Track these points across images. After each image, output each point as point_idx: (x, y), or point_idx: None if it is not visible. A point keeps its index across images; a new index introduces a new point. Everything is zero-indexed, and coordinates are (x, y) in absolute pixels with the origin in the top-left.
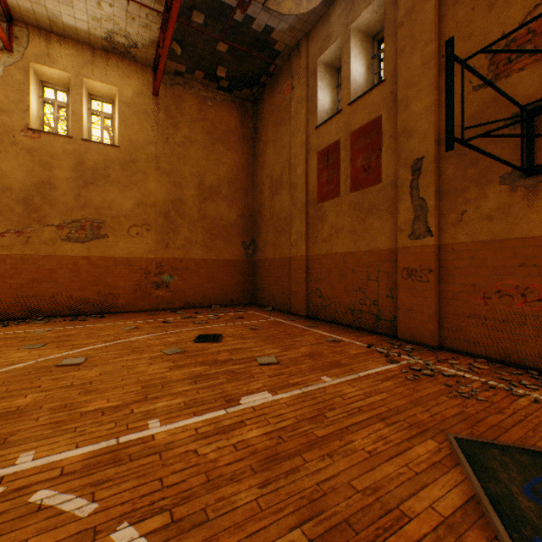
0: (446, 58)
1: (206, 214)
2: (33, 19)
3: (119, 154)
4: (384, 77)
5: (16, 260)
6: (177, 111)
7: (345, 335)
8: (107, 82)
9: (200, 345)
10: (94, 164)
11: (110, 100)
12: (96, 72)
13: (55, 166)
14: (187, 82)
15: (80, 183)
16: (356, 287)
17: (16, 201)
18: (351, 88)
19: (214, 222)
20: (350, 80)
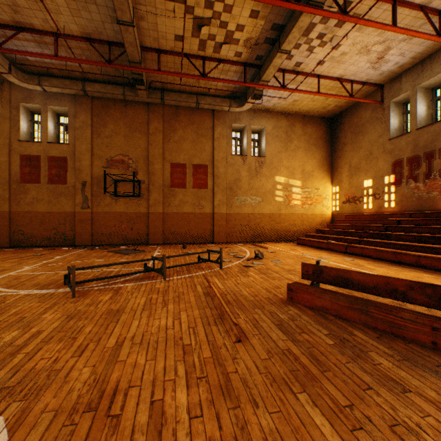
0: (105, 174)
1: None
2: None
3: None
4: (69, 142)
5: None
6: None
7: (53, 248)
8: None
9: None
10: None
11: None
12: None
13: None
14: None
15: None
16: (53, 227)
17: None
18: (49, 135)
19: None
20: (48, 131)
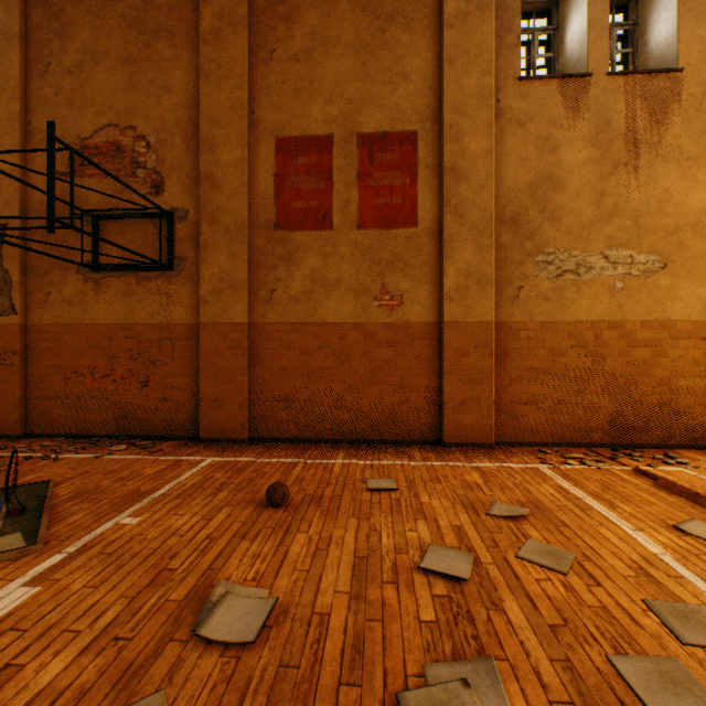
0: None
1: None
2: None
3: None
4: None
5: None
6: None
7: None
8: None
9: None
10: None
11: None
12: None
13: None
14: None
15: None
16: None
17: None
18: None
19: None
20: None
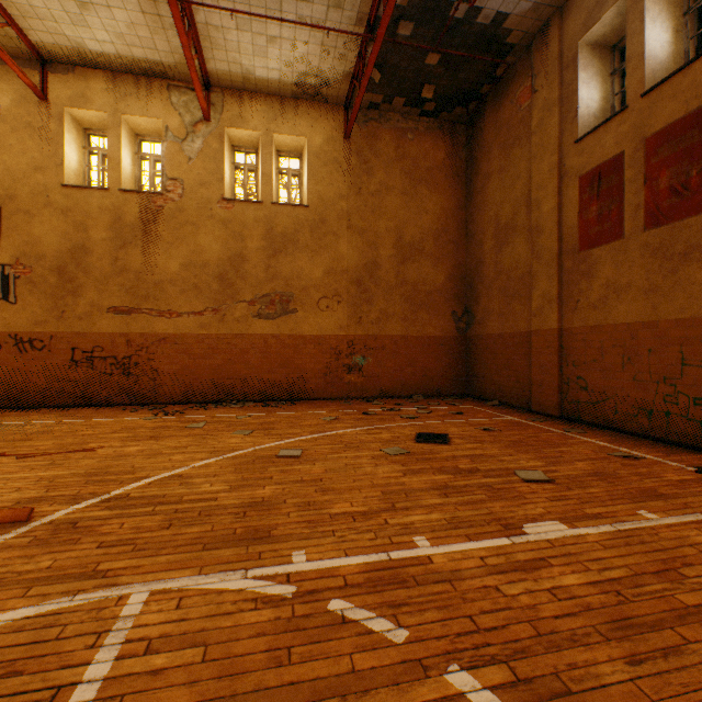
0: None
1: (405, 279)
2: (228, 81)
3: (308, 215)
4: None
5: (213, 339)
6: (371, 153)
7: (642, 450)
8: (296, 134)
9: (425, 447)
10: (283, 230)
11: (297, 154)
12: (285, 125)
13: (247, 236)
14: (382, 115)
15: (270, 252)
16: (657, 376)
17: (213, 277)
18: (646, 69)
19: (415, 288)
20: (643, 58)
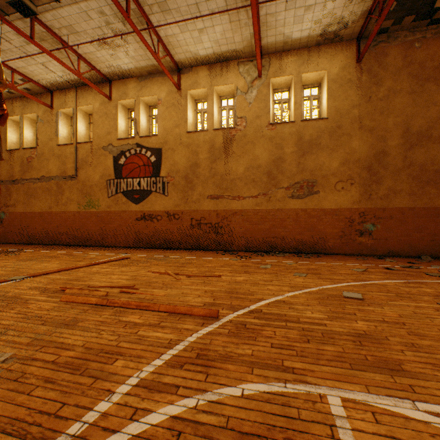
0: None
1: (411, 161)
2: (273, 49)
3: (327, 124)
4: None
5: (263, 213)
6: (379, 68)
7: None
8: (318, 69)
9: None
10: (308, 137)
11: (317, 84)
12: (310, 66)
13: (284, 145)
14: (390, 35)
15: (299, 154)
16: None
17: (263, 174)
18: None
19: (422, 168)
20: None
